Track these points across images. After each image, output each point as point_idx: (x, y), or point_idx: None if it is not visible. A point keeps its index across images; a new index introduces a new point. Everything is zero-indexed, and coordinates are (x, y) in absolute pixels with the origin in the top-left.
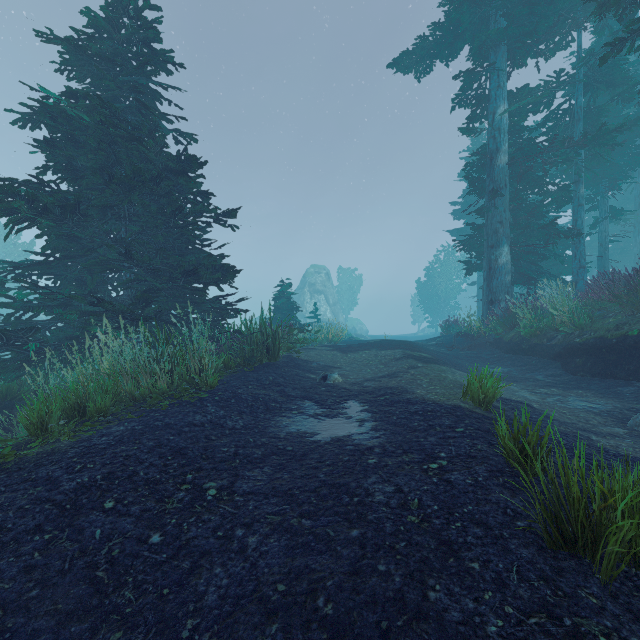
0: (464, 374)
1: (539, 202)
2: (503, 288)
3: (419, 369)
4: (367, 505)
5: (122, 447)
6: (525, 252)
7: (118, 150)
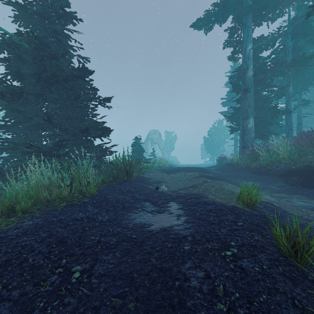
0: (233, 185)
1: (268, 96)
2: (250, 140)
3: (208, 183)
4: (185, 290)
5: (24, 238)
6: (261, 121)
7: (45, 64)
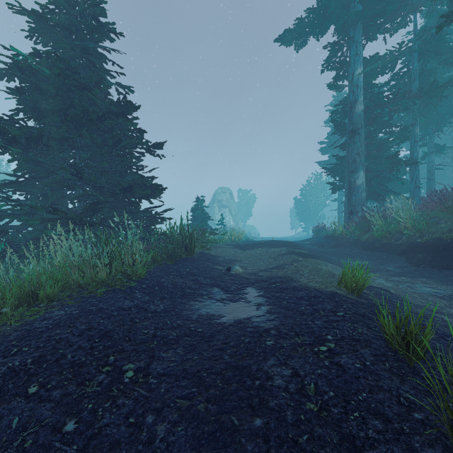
0: (334, 266)
1: (386, 139)
2: (360, 202)
3: (300, 262)
4: (268, 389)
5: (57, 330)
6: (375, 176)
7: (72, 96)
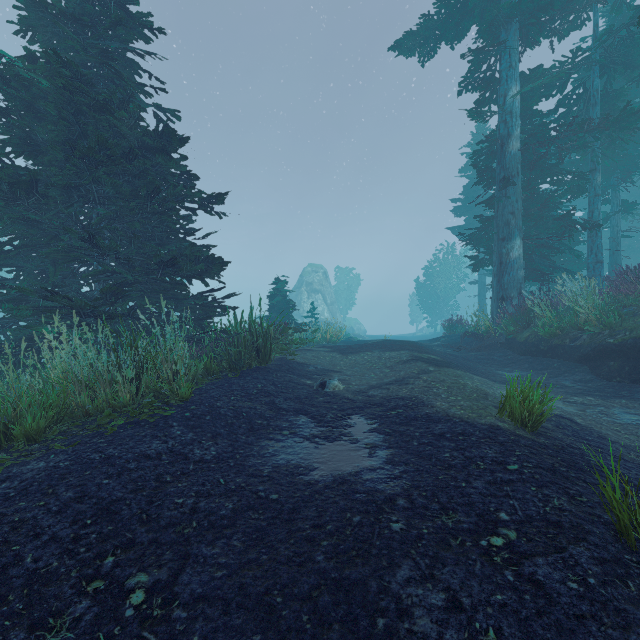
0: (482, 380)
1: (553, 192)
2: (515, 284)
3: (432, 374)
4: None
5: (21, 503)
6: (538, 246)
7: (84, 121)
